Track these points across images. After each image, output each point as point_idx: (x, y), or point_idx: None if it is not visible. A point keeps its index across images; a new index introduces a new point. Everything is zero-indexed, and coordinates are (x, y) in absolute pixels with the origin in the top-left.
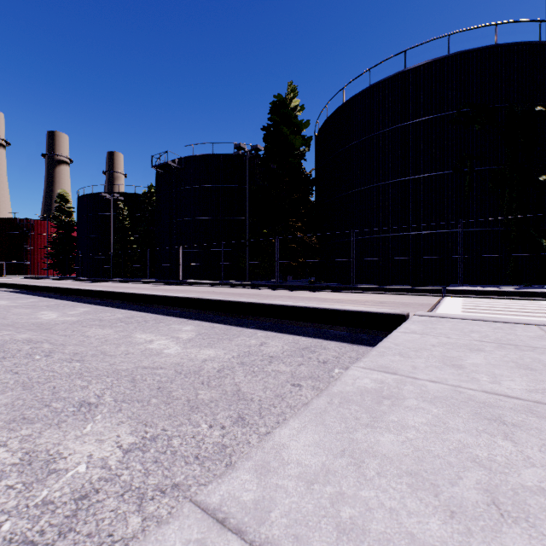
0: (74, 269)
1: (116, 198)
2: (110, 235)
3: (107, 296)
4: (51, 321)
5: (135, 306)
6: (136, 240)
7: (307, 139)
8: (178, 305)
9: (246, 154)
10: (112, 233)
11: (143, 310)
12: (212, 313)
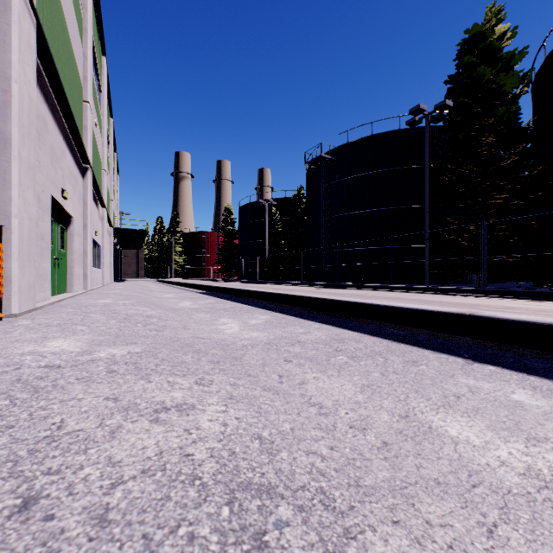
0: (236, 272)
1: (270, 203)
2: (264, 240)
3: (285, 300)
4: (235, 337)
5: (321, 316)
6: (287, 242)
7: (521, 77)
8: (419, 325)
9: (426, 119)
10: (266, 237)
11: (340, 324)
12: (534, 354)
